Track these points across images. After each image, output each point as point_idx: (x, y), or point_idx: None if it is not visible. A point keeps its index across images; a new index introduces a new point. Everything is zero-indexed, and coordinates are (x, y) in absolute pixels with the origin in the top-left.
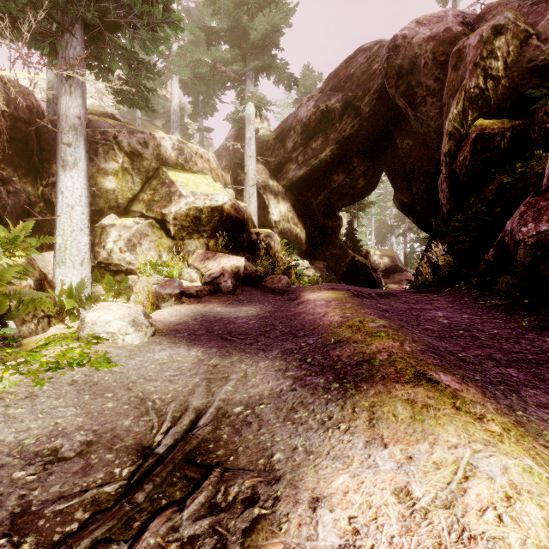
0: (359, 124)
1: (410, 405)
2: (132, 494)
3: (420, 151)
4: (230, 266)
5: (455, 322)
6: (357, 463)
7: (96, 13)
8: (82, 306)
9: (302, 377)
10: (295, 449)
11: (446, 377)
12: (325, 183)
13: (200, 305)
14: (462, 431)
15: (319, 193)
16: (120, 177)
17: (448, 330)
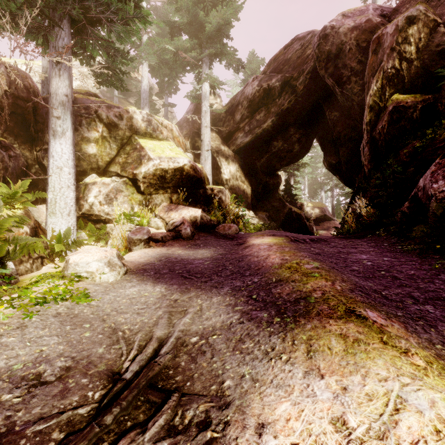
0: (295, 100)
1: (343, 339)
2: (102, 417)
3: (346, 121)
4: (189, 216)
5: (378, 264)
6: (297, 392)
7: (80, 10)
8: (69, 249)
9: (248, 311)
10: (243, 376)
11: (373, 314)
12: (267, 148)
13: (164, 249)
14: (391, 364)
15: (262, 156)
16: (100, 144)
17: (371, 271)
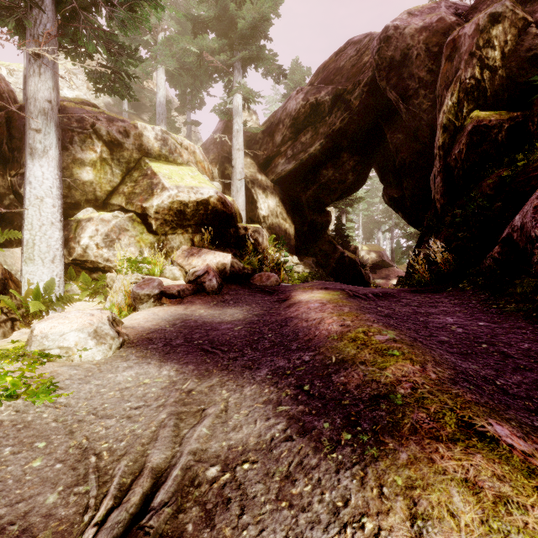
0: (349, 118)
1: (472, 493)
2: None
3: (411, 145)
4: (216, 263)
5: (473, 331)
6: None
7: None
8: (52, 307)
9: (299, 415)
10: None
11: (502, 429)
12: (314, 177)
13: (181, 307)
14: None
15: (308, 188)
16: (98, 168)
17: (468, 343)
